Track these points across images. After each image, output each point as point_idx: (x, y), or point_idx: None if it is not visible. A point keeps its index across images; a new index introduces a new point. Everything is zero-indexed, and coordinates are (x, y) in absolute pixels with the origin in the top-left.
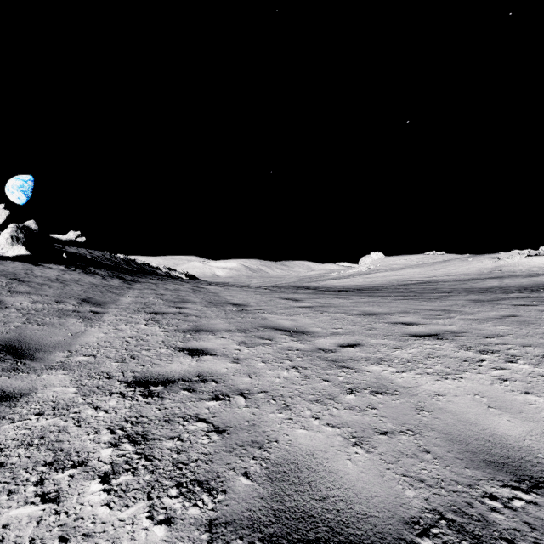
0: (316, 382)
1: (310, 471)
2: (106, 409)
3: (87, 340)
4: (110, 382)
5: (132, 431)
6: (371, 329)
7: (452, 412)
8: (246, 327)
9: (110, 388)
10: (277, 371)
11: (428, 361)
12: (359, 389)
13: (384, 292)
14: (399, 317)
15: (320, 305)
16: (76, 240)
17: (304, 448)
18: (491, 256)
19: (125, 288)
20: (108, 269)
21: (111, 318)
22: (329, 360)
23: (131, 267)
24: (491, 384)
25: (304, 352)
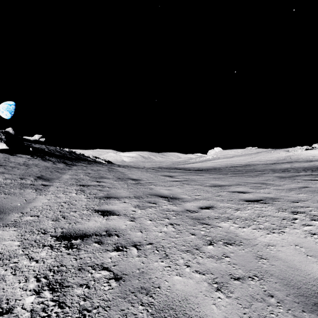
0: (186, 236)
1: (185, 316)
2: (37, 259)
3: (36, 204)
4: (44, 237)
5: (52, 279)
6: (218, 196)
7: (282, 260)
8: (140, 195)
9: (44, 241)
10: (159, 227)
11: (259, 219)
12: (215, 241)
13: (223, 171)
14: (235, 188)
15: (186, 180)
16: (39, 140)
17: (180, 293)
18: (284, 149)
19: (66, 169)
20: (57, 157)
21: (54, 189)
22: (194, 218)
23: (72, 156)
24: (305, 237)
25: (177, 212)
